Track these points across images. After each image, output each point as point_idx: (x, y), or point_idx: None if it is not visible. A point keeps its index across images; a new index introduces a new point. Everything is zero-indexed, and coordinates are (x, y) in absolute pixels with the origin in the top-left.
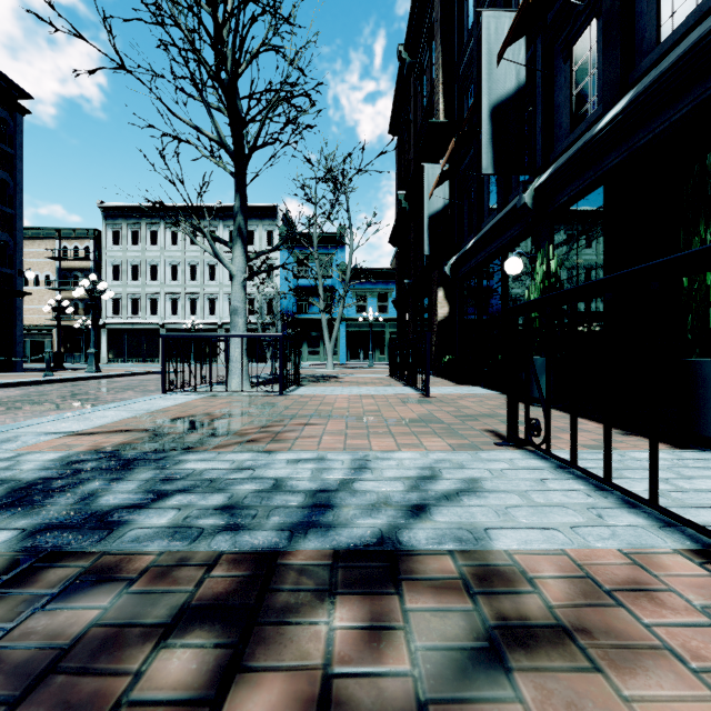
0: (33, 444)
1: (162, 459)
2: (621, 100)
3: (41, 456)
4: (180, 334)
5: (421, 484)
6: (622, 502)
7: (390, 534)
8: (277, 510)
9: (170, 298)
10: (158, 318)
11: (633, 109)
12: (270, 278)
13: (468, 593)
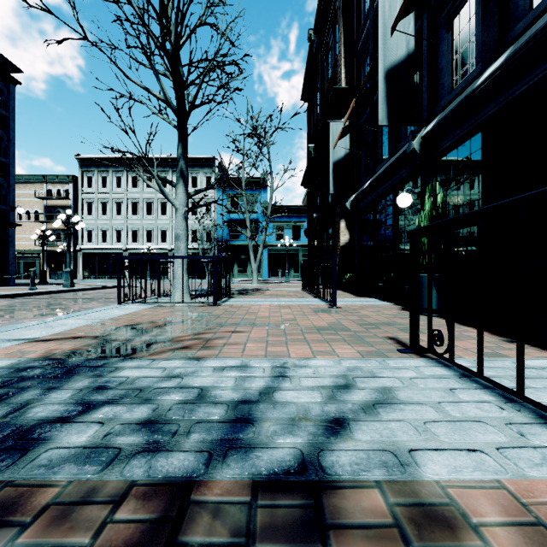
0: None
1: (101, 366)
2: (498, 58)
3: None
4: (132, 256)
5: (338, 395)
6: (537, 416)
7: (312, 458)
8: (198, 425)
9: (131, 229)
10: (122, 244)
11: (510, 65)
12: (209, 213)
13: (405, 545)
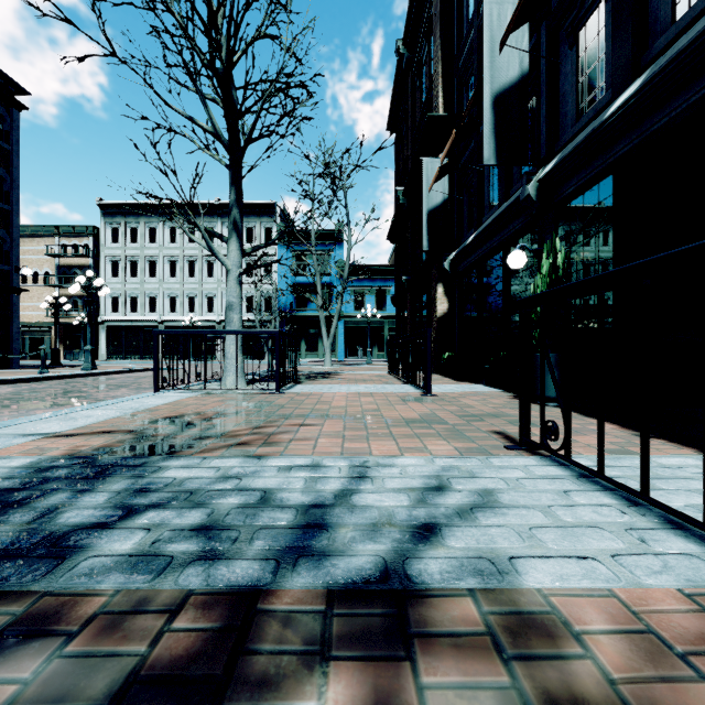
0: (6, 448)
1: (141, 465)
2: (633, 83)
3: (9, 461)
4: (173, 330)
5: (429, 498)
6: (664, 521)
7: (396, 566)
8: (262, 531)
9: (169, 295)
10: (156, 315)
11: (647, 91)
12: (268, 275)
13: (498, 654)
